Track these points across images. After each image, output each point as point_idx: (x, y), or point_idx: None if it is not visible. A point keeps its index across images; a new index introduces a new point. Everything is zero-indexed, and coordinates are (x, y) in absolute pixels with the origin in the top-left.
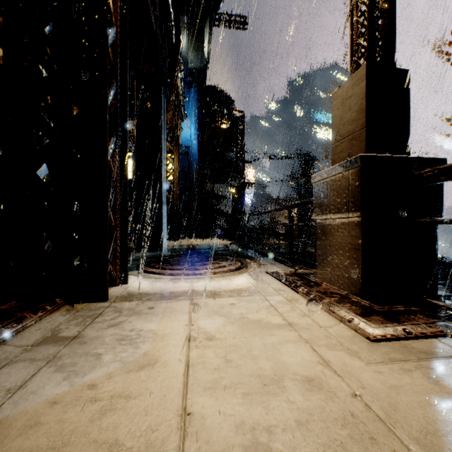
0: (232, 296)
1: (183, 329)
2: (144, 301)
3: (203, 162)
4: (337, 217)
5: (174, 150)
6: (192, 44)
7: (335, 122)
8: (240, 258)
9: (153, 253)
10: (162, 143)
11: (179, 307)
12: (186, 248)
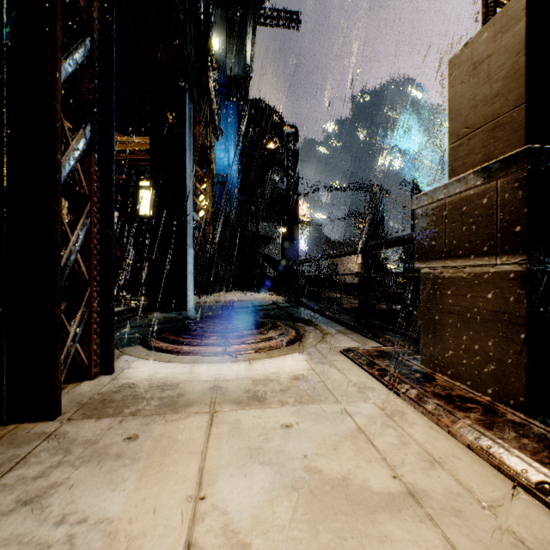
0: (286, 403)
1: (178, 515)
2: (124, 419)
3: (245, 194)
4: (469, 264)
5: (206, 177)
6: (231, 45)
7: (457, 106)
8: (294, 322)
9: (173, 314)
10: (187, 162)
11: (184, 436)
12: (219, 307)
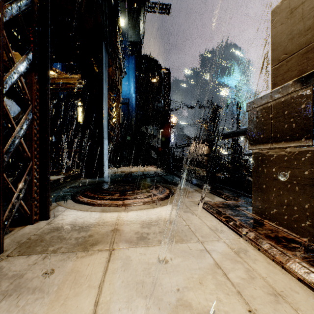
0: (163, 242)
1: None
2: (47, 256)
3: (139, 110)
4: (290, 145)
5: (116, 99)
6: (131, 23)
7: (278, 40)
8: (168, 184)
9: (95, 179)
10: (103, 88)
11: (88, 271)
12: (123, 175)
